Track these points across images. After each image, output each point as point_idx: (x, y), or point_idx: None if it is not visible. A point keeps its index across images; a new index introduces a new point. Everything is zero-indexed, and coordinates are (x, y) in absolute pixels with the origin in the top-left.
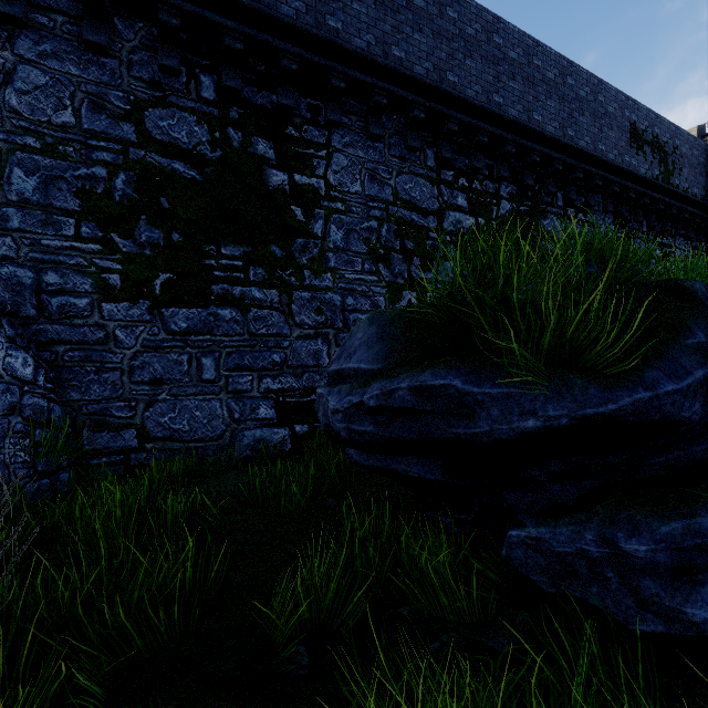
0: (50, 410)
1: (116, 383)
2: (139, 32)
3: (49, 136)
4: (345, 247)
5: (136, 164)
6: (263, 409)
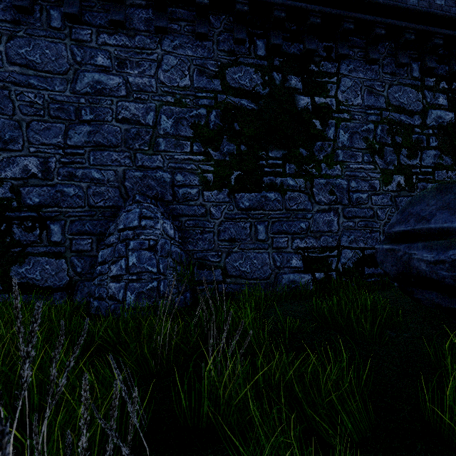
0: (181, 255)
1: (211, 240)
2: (223, 21)
3: (178, 94)
4: (350, 145)
5: (221, 104)
6: (294, 261)
